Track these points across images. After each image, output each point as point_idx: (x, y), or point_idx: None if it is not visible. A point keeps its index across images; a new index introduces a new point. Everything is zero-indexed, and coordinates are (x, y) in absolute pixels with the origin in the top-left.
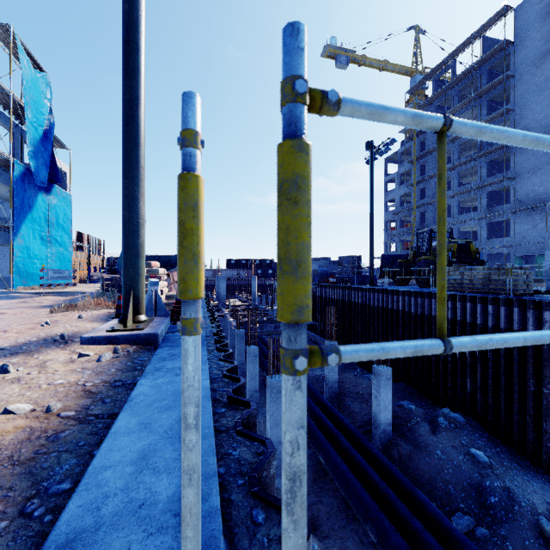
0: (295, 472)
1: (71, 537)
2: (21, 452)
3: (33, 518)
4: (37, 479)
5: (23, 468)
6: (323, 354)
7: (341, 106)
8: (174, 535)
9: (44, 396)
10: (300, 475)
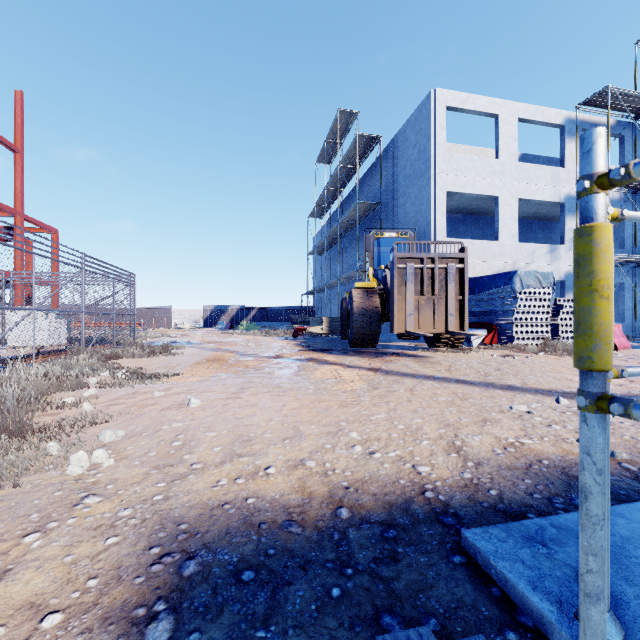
0: (581, 486)
1: (561, 526)
2: (572, 469)
3: (553, 505)
4: (570, 490)
5: (566, 478)
6: (610, 402)
7: (634, 172)
8: (636, 593)
9: (618, 444)
10: (585, 491)
